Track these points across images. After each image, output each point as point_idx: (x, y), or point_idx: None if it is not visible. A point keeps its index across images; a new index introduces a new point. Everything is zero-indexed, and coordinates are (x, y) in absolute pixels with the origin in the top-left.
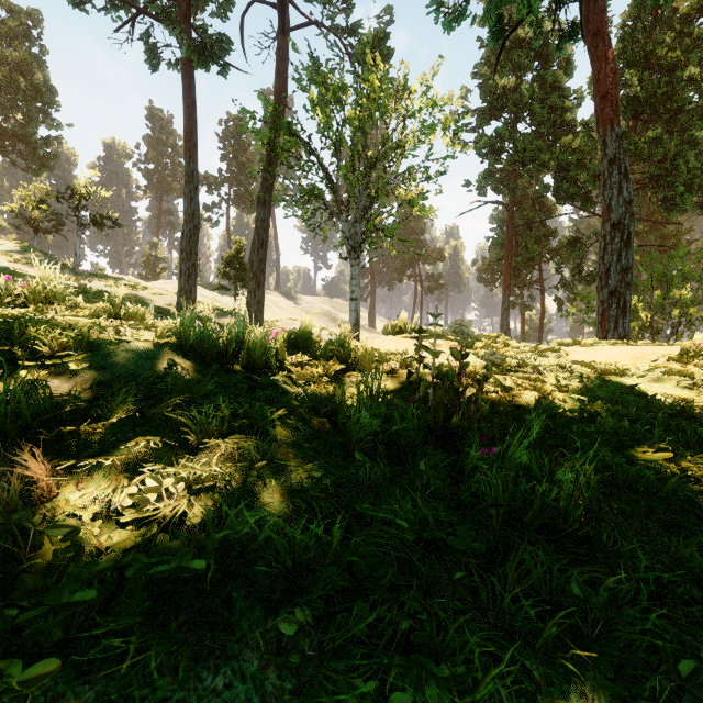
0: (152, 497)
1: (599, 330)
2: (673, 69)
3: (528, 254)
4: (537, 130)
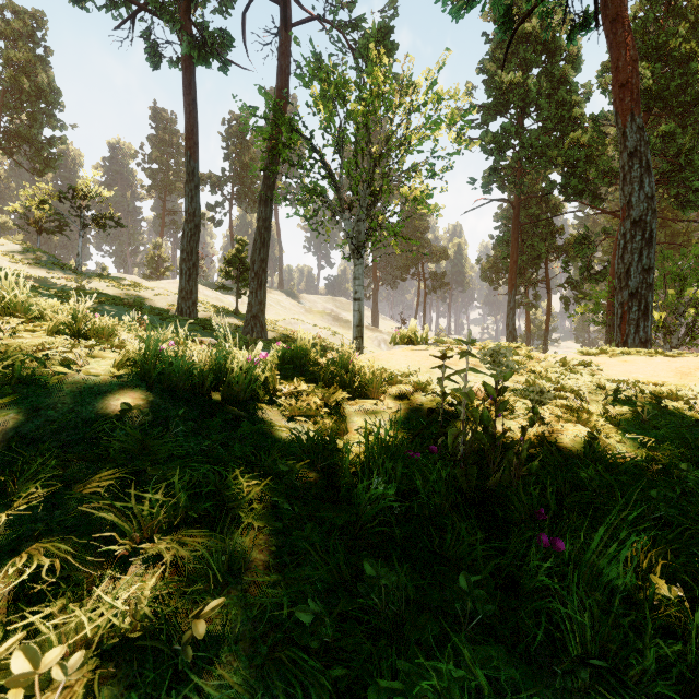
0: (14, 697)
1: (618, 333)
2: (688, 61)
3: (534, 252)
4: (544, 125)
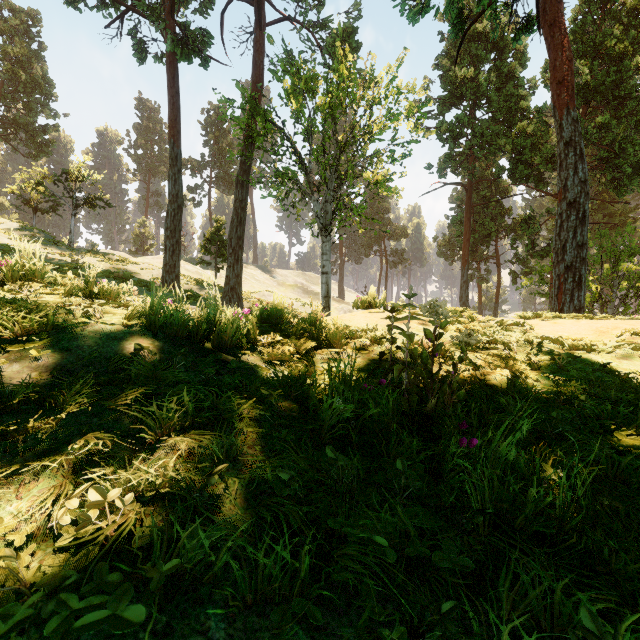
0: (93, 514)
1: (555, 302)
2: (622, 59)
3: (485, 231)
4: (494, 116)
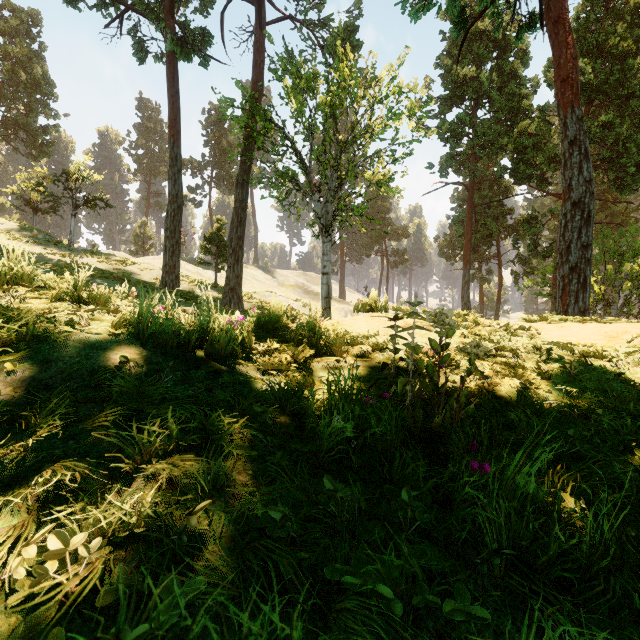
0: (51, 566)
1: (559, 304)
2: (625, 57)
3: (487, 231)
4: (496, 116)
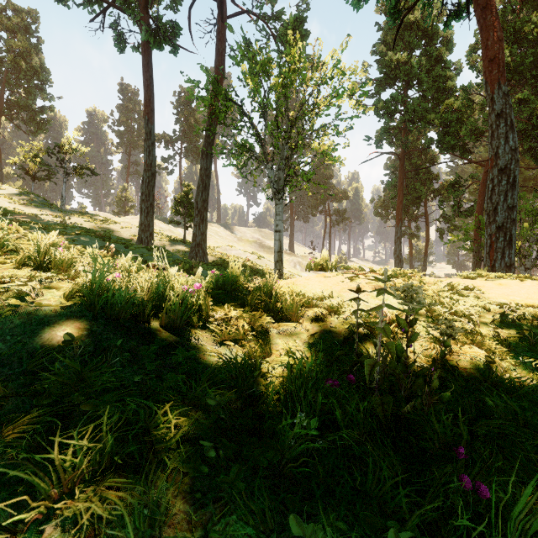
0: None
1: (487, 259)
2: None
3: (416, 194)
4: (424, 95)
